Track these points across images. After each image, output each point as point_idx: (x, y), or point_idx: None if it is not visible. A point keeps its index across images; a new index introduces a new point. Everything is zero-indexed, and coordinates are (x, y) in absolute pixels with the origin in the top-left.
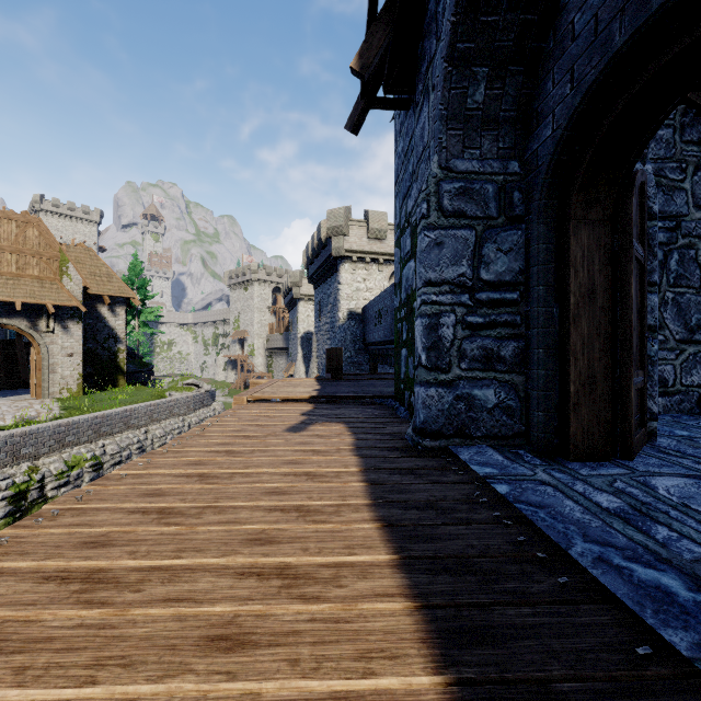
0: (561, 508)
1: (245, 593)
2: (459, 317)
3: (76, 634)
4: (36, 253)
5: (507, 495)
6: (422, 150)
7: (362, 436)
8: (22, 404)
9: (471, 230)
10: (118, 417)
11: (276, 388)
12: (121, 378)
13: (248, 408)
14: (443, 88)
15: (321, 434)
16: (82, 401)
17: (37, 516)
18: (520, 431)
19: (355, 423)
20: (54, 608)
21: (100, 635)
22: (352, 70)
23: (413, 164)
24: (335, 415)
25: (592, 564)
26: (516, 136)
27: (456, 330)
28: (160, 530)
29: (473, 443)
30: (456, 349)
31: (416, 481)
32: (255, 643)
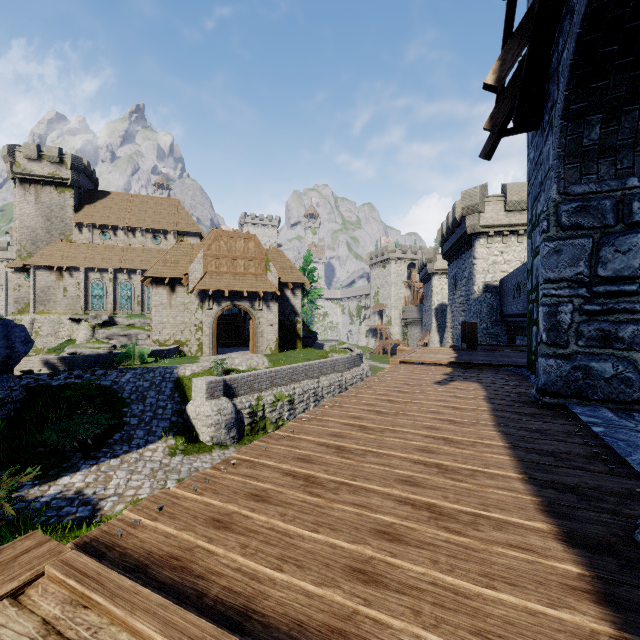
0: (639, 443)
1: (429, 441)
2: (576, 306)
3: (367, 439)
4: (253, 258)
5: (599, 432)
6: (547, 169)
7: (492, 392)
8: (247, 357)
9: (588, 238)
10: (302, 370)
11: (420, 354)
12: (298, 342)
13: (401, 367)
14: (559, 137)
15: (460, 388)
16: (279, 357)
17: (324, 405)
18: (639, 398)
19: (487, 383)
20: (354, 432)
21: (376, 441)
22: (484, 129)
23: (541, 176)
24: (471, 377)
25: (636, 463)
26: (635, 157)
27: (573, 316)
28: (380, 418)
29: (590, 404)
30: (573, 331)
31: (531, 419)
32: (437, 453)
